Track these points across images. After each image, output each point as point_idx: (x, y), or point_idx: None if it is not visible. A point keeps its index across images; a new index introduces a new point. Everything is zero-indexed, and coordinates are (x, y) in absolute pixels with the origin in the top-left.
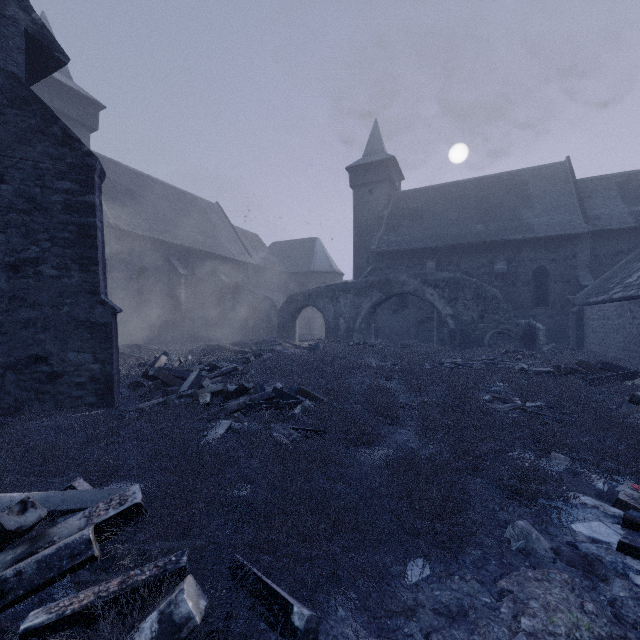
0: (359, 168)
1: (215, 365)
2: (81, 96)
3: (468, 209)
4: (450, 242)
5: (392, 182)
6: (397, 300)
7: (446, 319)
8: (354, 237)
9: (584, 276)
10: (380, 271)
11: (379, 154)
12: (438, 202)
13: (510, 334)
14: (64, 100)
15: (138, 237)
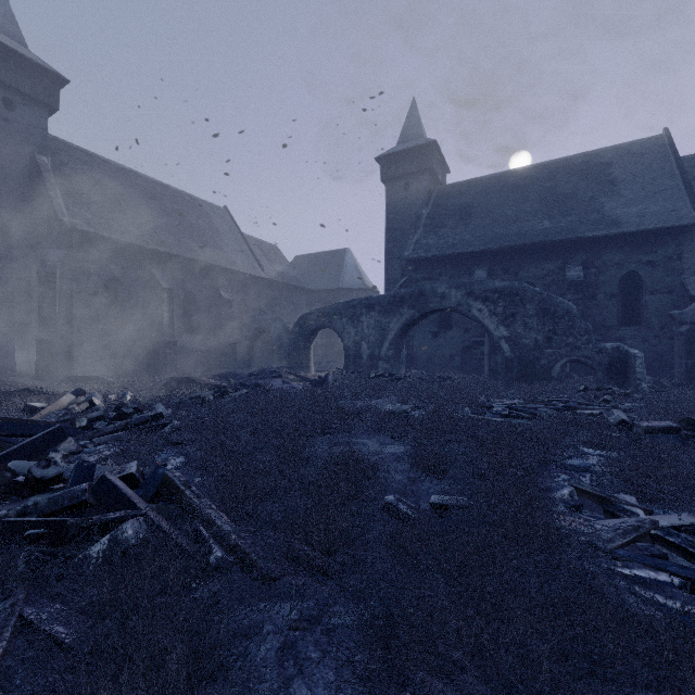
0: (392, 158)
1: (122, 411)
2: (35, 66)
3: (530, 202)
4: (506, 243)
5: (433, 174)
6: (438, 320)
7: (499, 343)
8: (386, 243)
9: (694, 283)
10: (416, 283)
11: (417, 139)
12: (491, 195)
13: (590, 363)
14: (11, 69)
15: (106, 241)
